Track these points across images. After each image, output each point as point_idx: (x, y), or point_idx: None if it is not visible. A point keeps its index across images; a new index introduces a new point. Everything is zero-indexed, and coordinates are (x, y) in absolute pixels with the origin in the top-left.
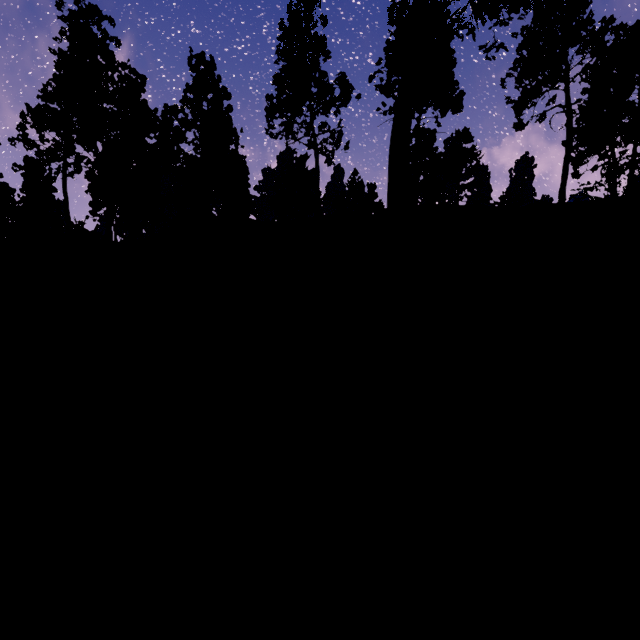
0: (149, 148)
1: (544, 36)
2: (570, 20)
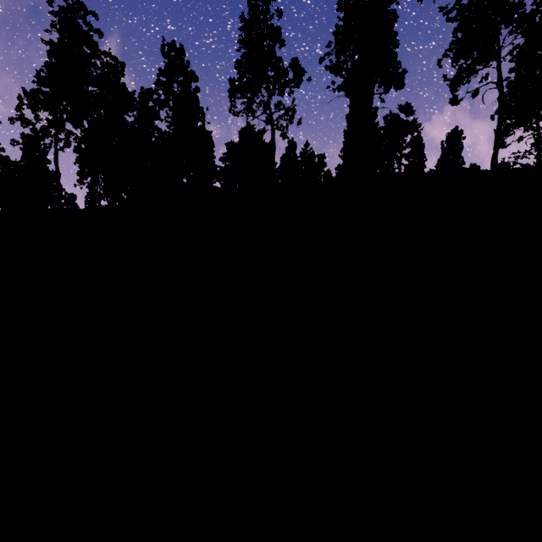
0: (128, 125)
1: (478, 19)
2: (503, 3)
